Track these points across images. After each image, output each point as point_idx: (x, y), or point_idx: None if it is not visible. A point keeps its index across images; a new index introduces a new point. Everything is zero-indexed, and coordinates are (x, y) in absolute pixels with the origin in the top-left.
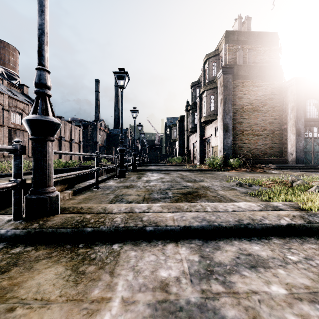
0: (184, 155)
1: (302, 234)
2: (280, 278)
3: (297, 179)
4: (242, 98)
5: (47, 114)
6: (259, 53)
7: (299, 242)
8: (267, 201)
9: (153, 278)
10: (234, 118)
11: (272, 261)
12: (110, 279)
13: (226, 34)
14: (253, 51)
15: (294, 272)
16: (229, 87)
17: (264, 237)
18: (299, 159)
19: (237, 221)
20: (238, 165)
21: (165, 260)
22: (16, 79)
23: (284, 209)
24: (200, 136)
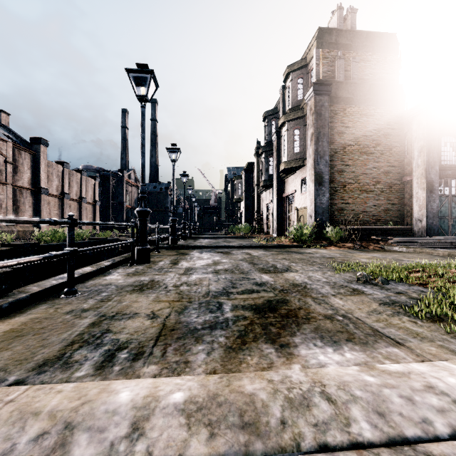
0: (253, 221)
1: None
2: None
3: None
4: (343, 133)
5: None
6: (369, 64)
7: None
8: None
9: None
10: (331, 165)
11: None
12: None
13: (318, 32)
14: (360, 61)
15: None
16: (323, 115)
17: None
18: (432, 228)
19: None
20: (339, 237)
21: None
22: None
23: None
24: (277, 193)
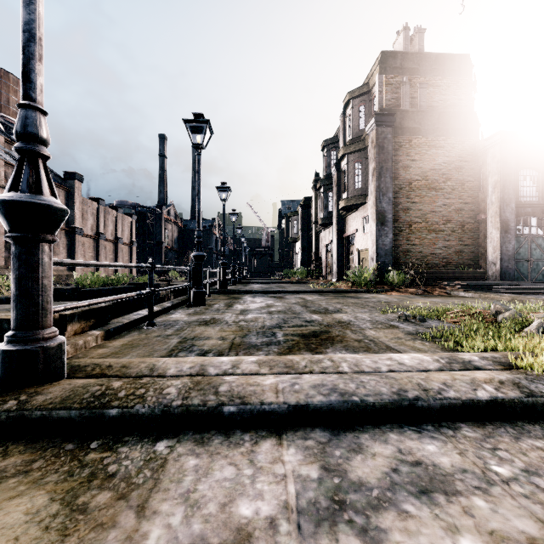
0: (310, 265)
1: (517, 417)
2: (477, 520)
3: (504, 308)
4: (409, 167)
5: (39, 191)
6: (438, 89)
7: (513, 436)
8: (453, 350)
9: (223, 522)
10: (396, 202)
11: (461, 478)
12: (135, 524)
13: (381, 56)
14: (428, 87)
15: (506, 505)
16: (386, 148)
17: (446, 424)
18: (507, 272)
19: (395, 392)
20: (402, 282)
21: (252, 478)
22: None
23: (483, 367)
24: (337, 233)
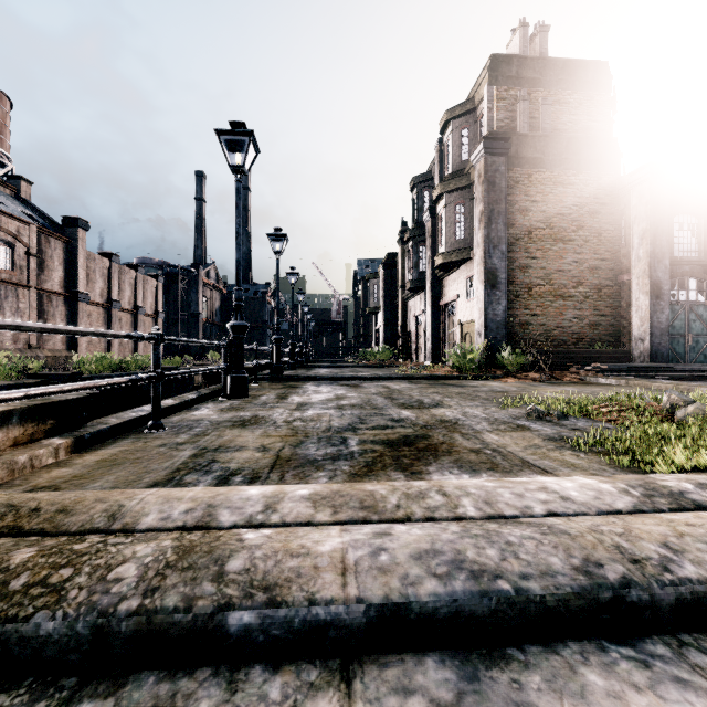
0: (395, 343)
1: None
2: None
3: (684, 400)
4: (529, 211)
5: None
6: (567, 107)
7: None
8: (627, 466)
9: None
10: (511, 258)
11: None
12: None
13: (491, 62)
14: (553, 104)
15: None
16: (498, 184)
17: (691, 639)
18: (659, 351)
19: (579, 568)
20: (521, 365)
21: None
22: (4, 166)
23: None
24: (431, 300)
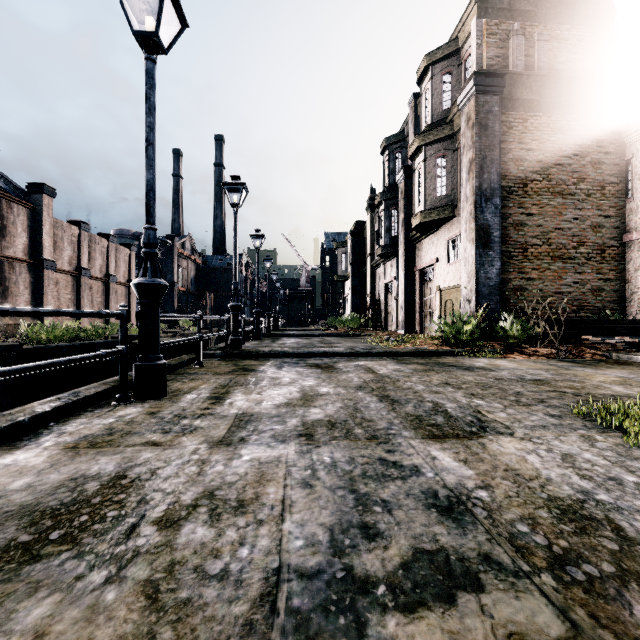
0: (363, 311)
1: None
2: None
3: None
4: (523, 160)
5: None
6: (565, 44)
7: None
8: None
9: None
10: (503, 214)
11: None
12: None
13: None
14: (550, 40)
15: None
16: (491, 128)
17: None
18: None
19: None
20: (524, 337)
21: None
22: None
23: None
24: (405, 265)
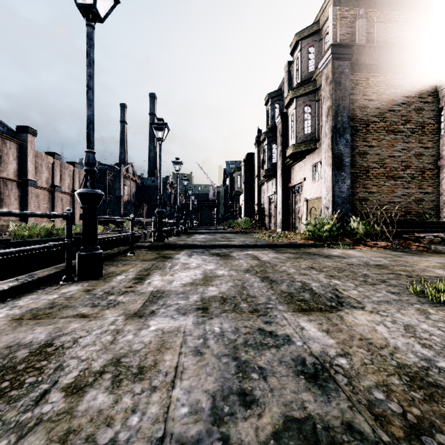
0: (253, 215)
1: None
2: None
3: None
4: (366, 108)
5: None
6: (396, 25)
7: None
8: None
9: None
10: (352, 146)
11: None
12: None
13: None
14: (385, 22)
15: None
16: (343, 84)
17: None
18: None
19: None
20: (367, 234)
21: None
22: None
23: None
24: (282, 183)
